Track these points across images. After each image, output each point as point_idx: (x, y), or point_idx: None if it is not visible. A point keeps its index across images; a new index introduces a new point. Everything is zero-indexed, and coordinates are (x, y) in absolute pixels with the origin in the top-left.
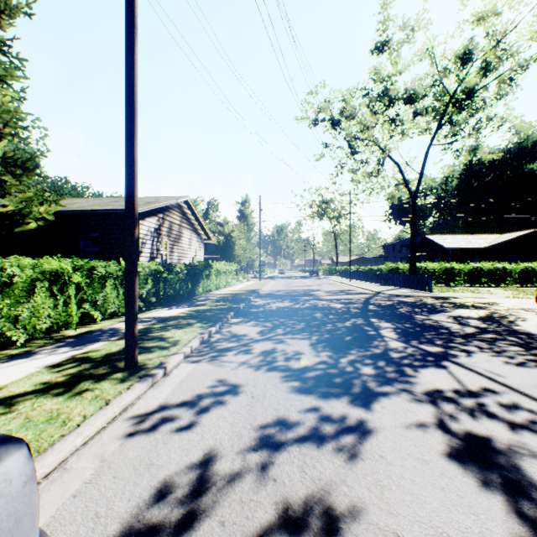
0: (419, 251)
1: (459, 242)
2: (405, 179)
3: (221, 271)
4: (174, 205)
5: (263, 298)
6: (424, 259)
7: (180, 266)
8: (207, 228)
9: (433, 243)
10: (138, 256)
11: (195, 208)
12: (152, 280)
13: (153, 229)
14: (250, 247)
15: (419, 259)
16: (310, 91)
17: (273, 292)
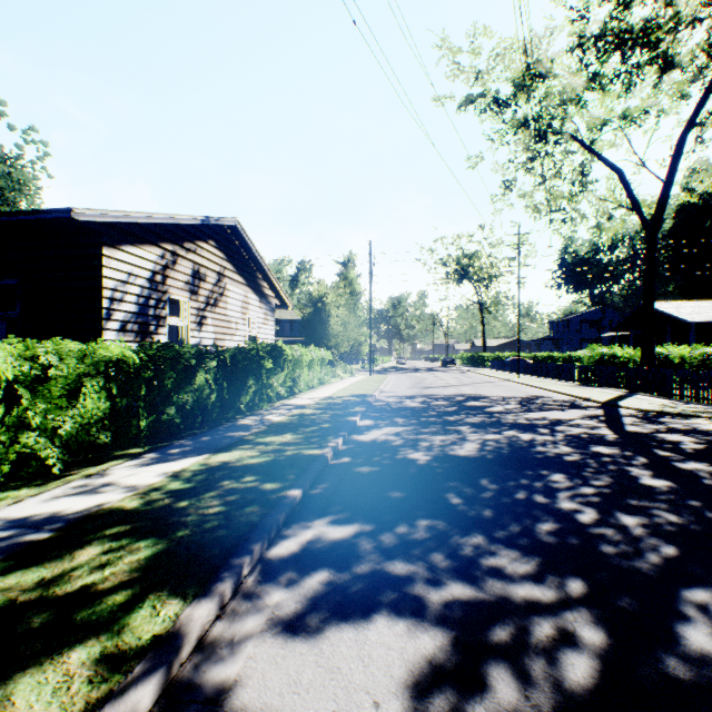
0: (626, 328)
1: (706, 311)
2: (634, 196)
3: (302, 361)
4: (204, 231)
5: (381, 417)
6: (628, 342)
7: (199, 351)
8: (279, 285)
9: (656, 315)
10: (100, 328)
11: (251, 244)
12: (101, 387)
13: (145, 272)
14: (355, 323)
15: (618, 342)
16: (458, 48)
17: (398, 400)
